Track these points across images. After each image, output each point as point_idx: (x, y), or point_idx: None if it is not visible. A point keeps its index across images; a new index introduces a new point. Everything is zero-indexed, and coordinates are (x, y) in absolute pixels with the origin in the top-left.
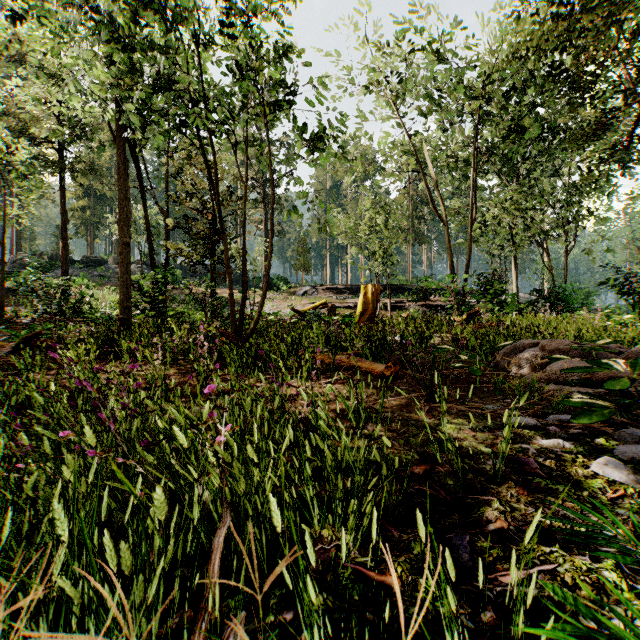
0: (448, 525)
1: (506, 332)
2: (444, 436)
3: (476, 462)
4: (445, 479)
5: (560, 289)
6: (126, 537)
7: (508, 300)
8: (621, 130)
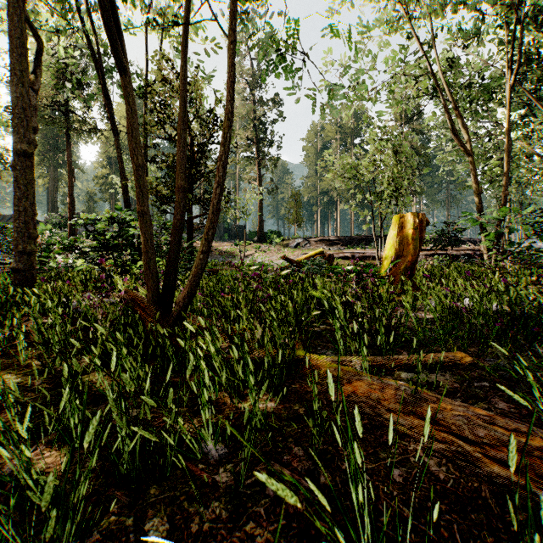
0: None
1: None
2: None
3: None
4: None
5: None
6: None
7: None
8: None
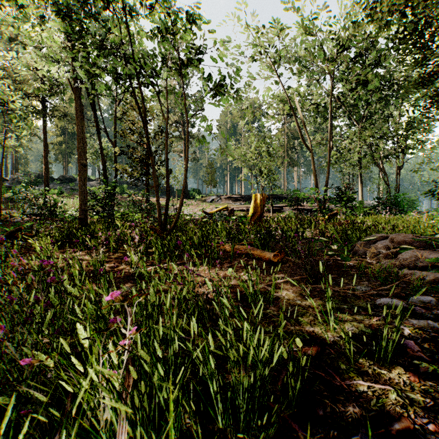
0: (351, 421)
1: (360, 228)
2: (330, 318)
3: (360, 343)
4: (337, 363)
5: (394, 197)
6: (31, 433)
7: (357, 205)
8: (437, 84)
